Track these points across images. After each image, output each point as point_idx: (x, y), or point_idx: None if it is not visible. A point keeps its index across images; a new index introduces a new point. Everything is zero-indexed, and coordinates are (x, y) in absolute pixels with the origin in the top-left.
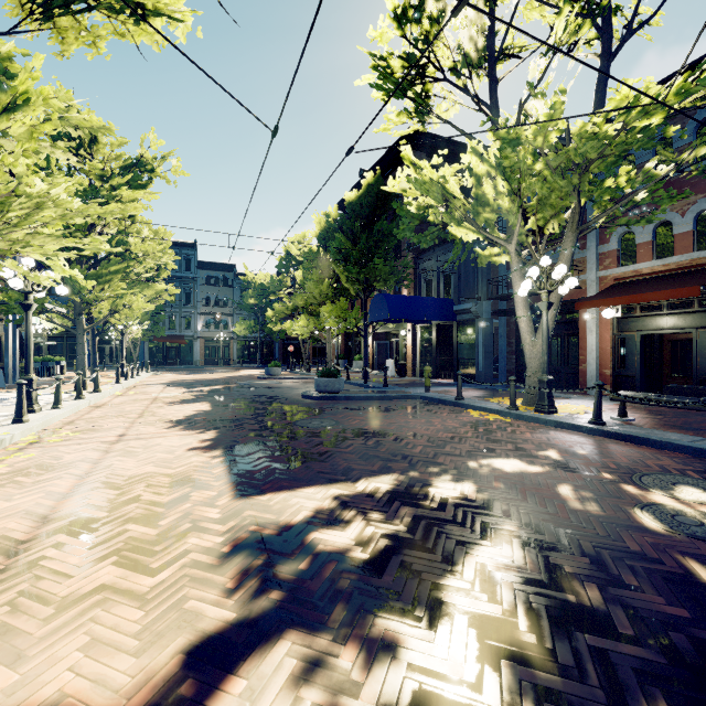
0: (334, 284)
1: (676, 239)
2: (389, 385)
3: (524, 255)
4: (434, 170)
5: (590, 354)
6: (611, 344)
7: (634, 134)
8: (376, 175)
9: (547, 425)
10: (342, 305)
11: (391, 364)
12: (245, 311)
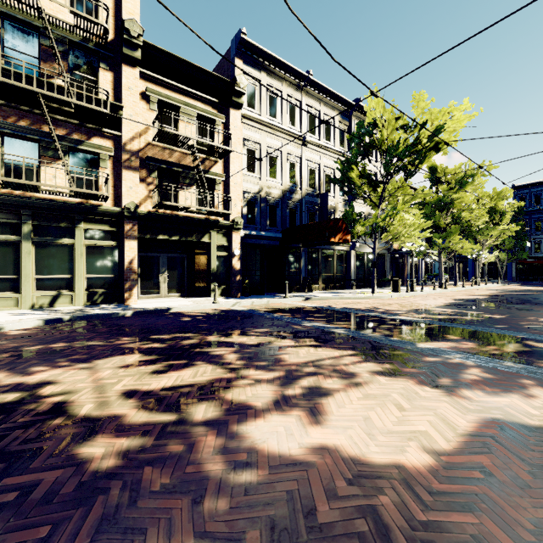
0: None
1: None
2: None
3: None
4: None
5: None
6: None
7: None
8: None
9: None
10: None
11: None
12: None
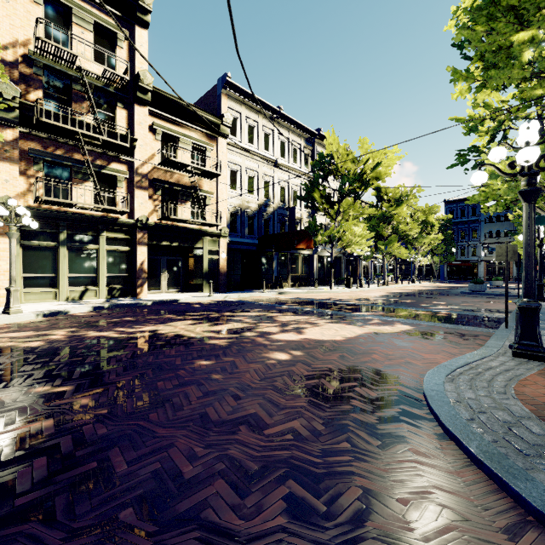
0: None
1: None
2: None
3: None
4: None
5: None
6: None
7: None
8: None
9: None
10: None
11: None
12: None
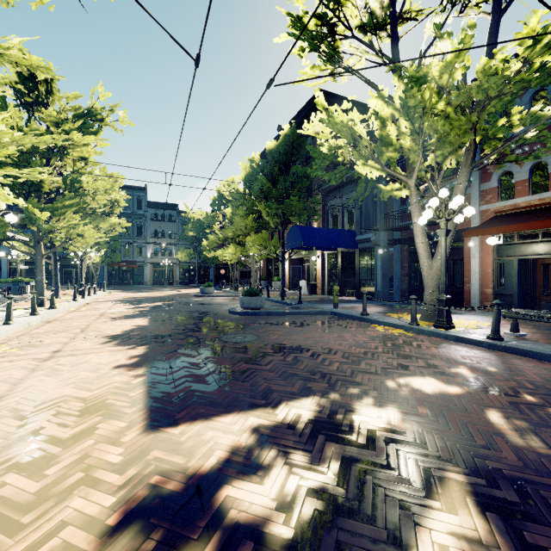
0: (258, 220)
1: (550, 177)
2: (303, 302)
3: (421, 189)
4: (344, 113)
5: (473, 276)
6: (492, 267)
7: (532, 72)
8: (292, 128)
9: (448, 339)
10: (264, 235)
11: (303, 284)
12: (186, 242)
